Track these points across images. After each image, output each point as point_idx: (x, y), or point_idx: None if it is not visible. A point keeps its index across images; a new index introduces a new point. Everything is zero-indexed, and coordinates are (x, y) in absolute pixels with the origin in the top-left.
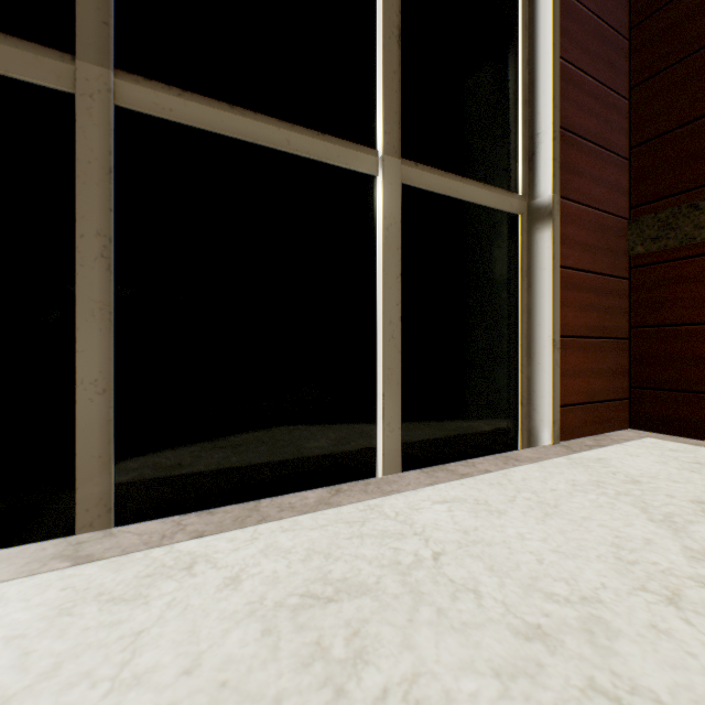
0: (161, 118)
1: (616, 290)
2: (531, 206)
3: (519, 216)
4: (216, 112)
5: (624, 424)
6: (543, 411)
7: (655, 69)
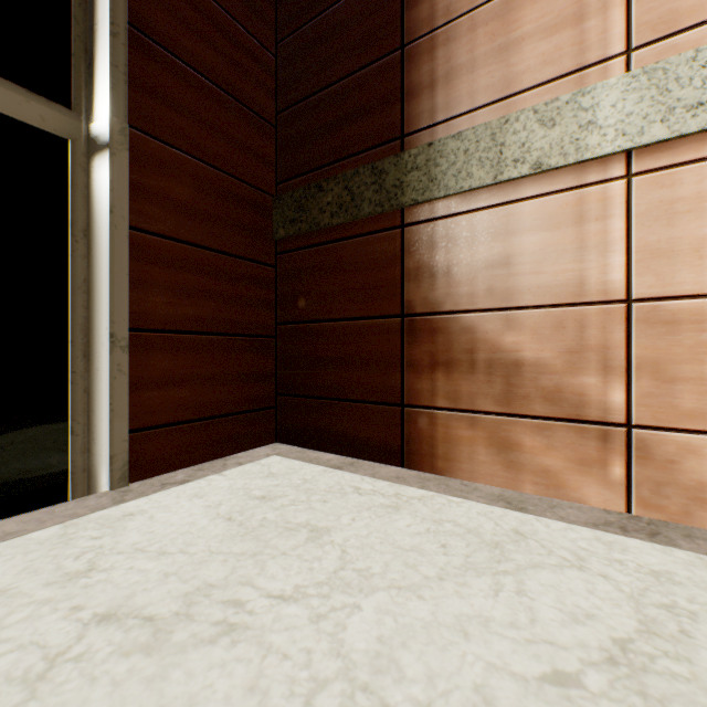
0: None
1: (255, 277)
2: (91, 132)
3: (70, 142)
4: None
5: (268, 438)
6: (102, 441)
7: (295, 26)
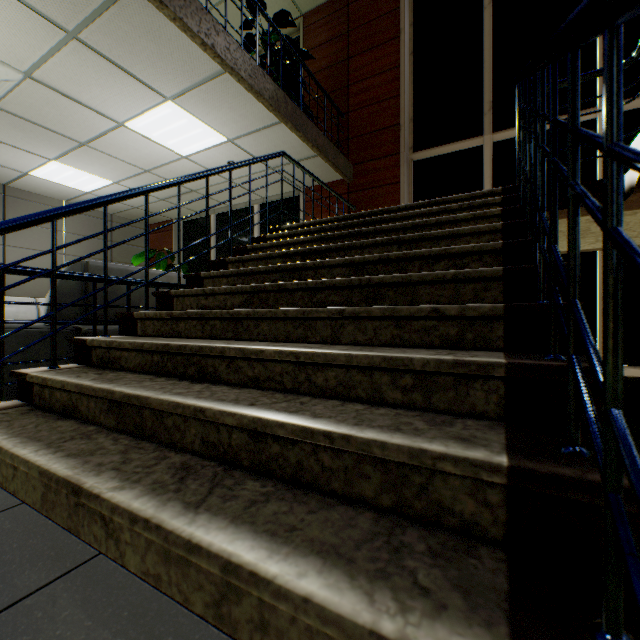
0: (504, 140)
1: None
2: None
3: None
4: None
5: None
6: None
7: None
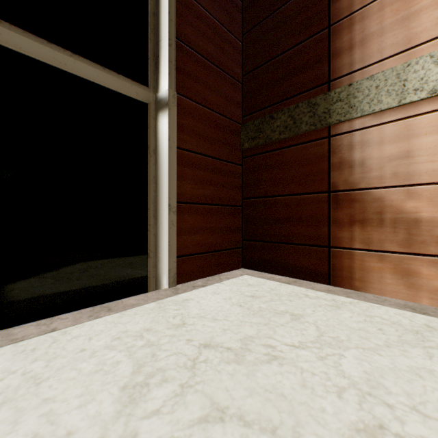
0: None
1: (232, 172)
2: (157, 98)
3: (147, 104)
4: None
5: (238, 265)
6: (164, 261)
7: (255, 23)
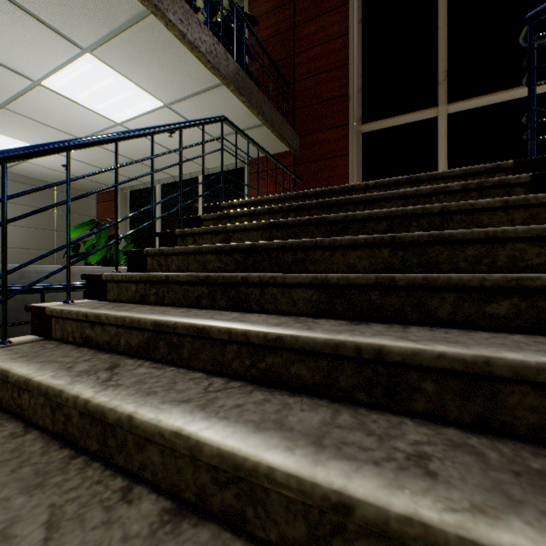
0: (460, 111)
1: None
2: None
3: None
4: (479, 100)
5: None
6: None
7: None
